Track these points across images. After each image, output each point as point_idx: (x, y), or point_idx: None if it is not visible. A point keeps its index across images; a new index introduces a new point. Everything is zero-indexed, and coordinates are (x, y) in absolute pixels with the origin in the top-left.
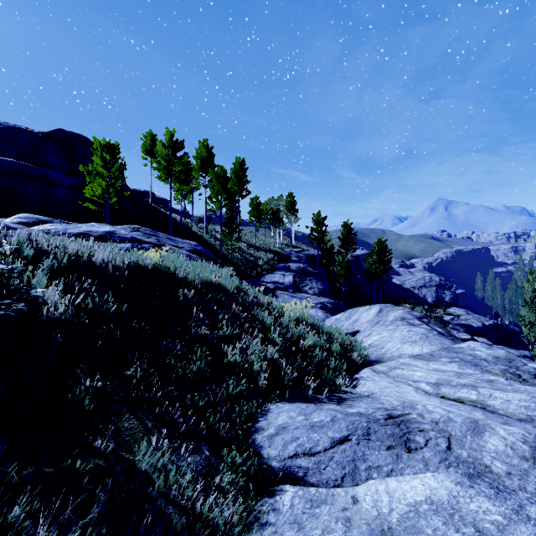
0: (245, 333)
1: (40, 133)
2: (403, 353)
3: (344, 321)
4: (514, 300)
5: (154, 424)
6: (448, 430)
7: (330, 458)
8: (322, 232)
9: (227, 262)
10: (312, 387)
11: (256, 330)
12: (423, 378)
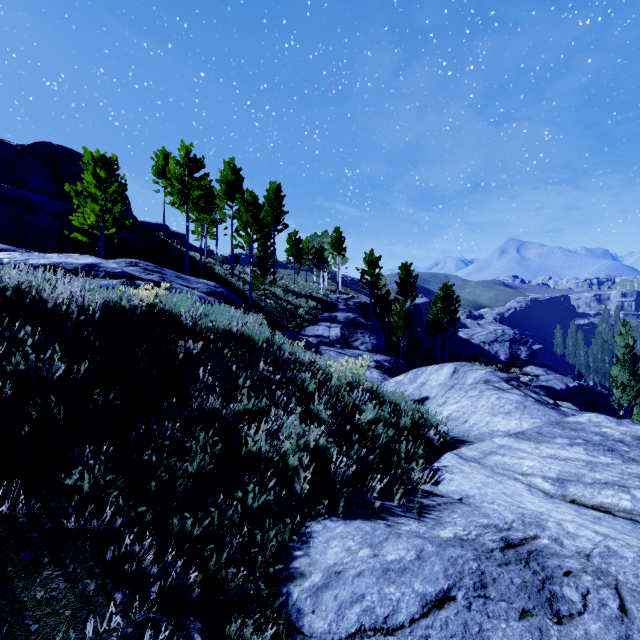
0: (277, 406)
1: (19, 146)
2: (495, 428)
3: (408, 384)
4: (600, 357)
5: (101, 583)
6: (611, 572)
7: (422, 639)
8: (376, 275)
9: (259, 311)
10: (378, 489)
11: (293, 400)
12: (536, 471)
